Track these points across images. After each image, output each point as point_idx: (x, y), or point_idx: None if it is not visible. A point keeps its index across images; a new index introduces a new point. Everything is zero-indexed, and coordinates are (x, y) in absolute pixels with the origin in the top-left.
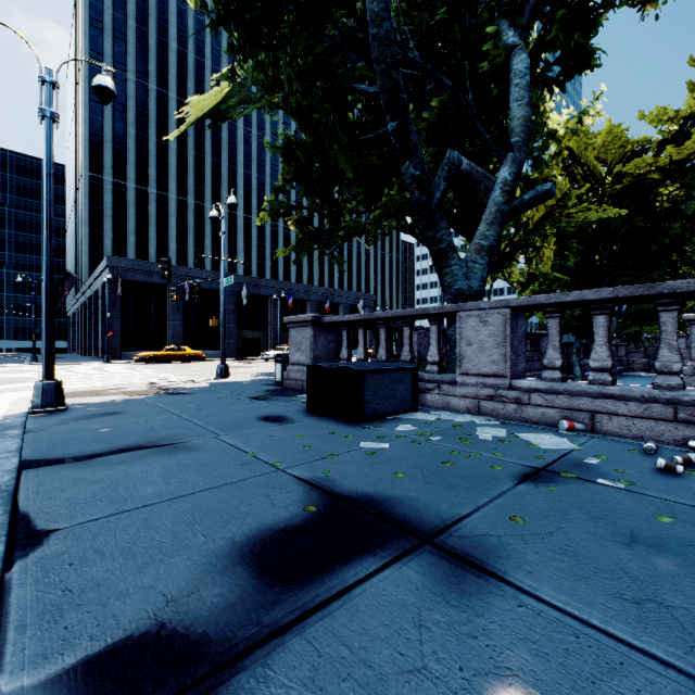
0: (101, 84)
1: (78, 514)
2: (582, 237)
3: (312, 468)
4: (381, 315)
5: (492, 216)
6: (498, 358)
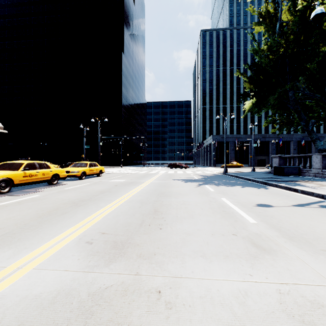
0: (233, 117)
1: (247, 176)
2: None
3: (270, 177)
4: (295, 155)
5: None
6: (319, 165)
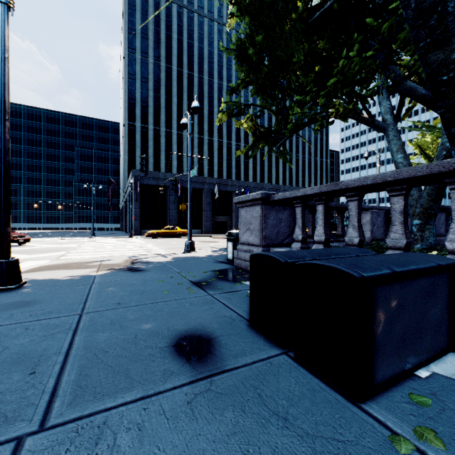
0: None
1: None
2: None
3: None
4: (354, 183)
5: None
6: None
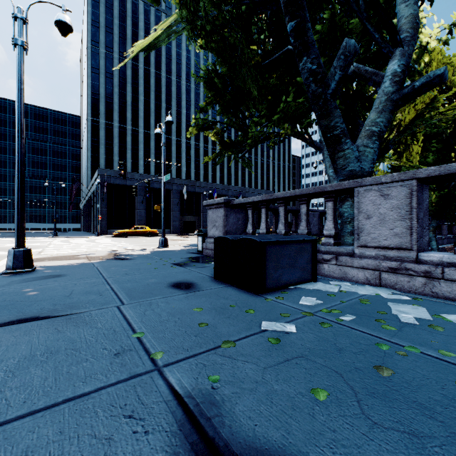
0: (60, 19)
1: None
2: (439, 139)
3: (197, 367)
4: (281, 195)
5: (382, 105)
6: (402, 231)
